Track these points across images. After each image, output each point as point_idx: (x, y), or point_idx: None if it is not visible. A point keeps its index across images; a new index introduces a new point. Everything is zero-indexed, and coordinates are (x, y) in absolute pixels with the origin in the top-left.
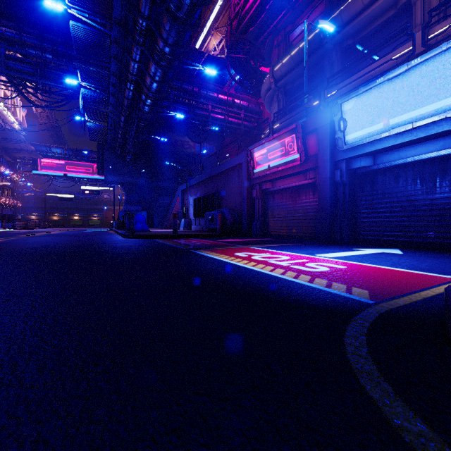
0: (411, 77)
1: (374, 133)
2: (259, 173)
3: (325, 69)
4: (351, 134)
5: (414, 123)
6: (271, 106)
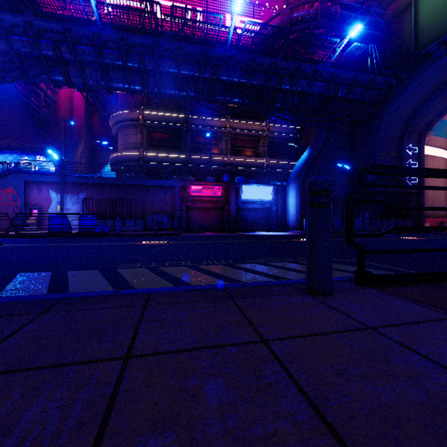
0: (260, 188)
1: (250, 198)
2: (194, 197)
3: (182, 138)
4: (244, 196)
5: (260, 200)
6: (127, 129)
